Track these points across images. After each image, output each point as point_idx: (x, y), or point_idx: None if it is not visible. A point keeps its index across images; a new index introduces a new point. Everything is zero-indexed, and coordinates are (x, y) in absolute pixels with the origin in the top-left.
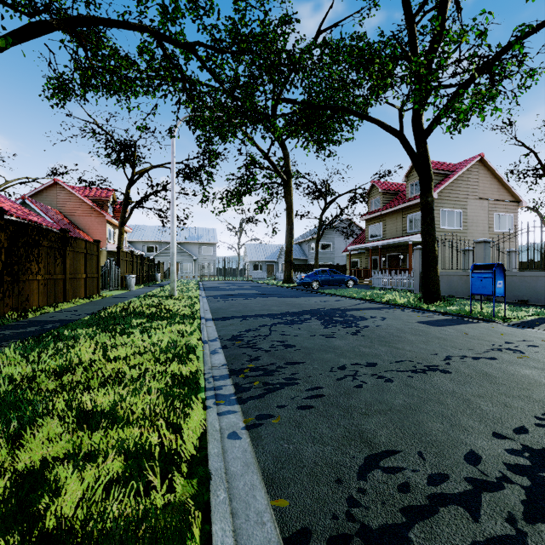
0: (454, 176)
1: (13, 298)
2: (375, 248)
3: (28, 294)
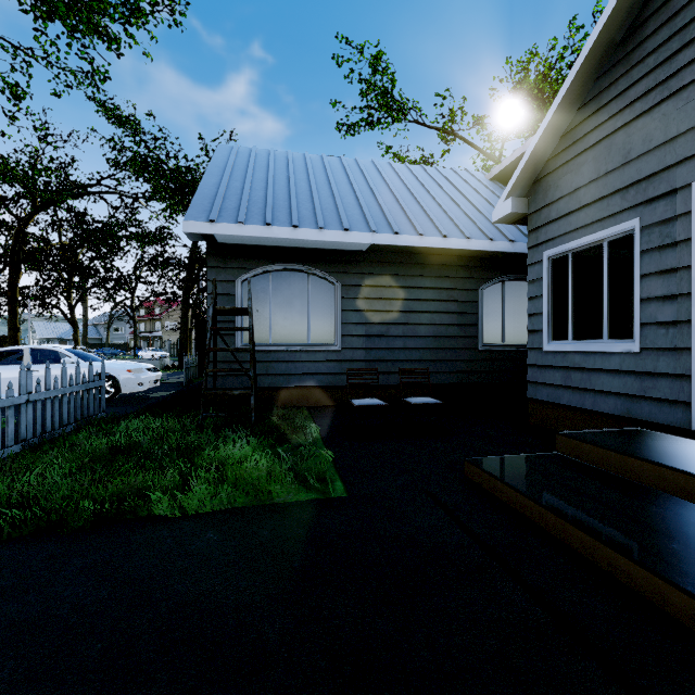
0: (172, 309)
1: None
2: (141, 336)
3: None
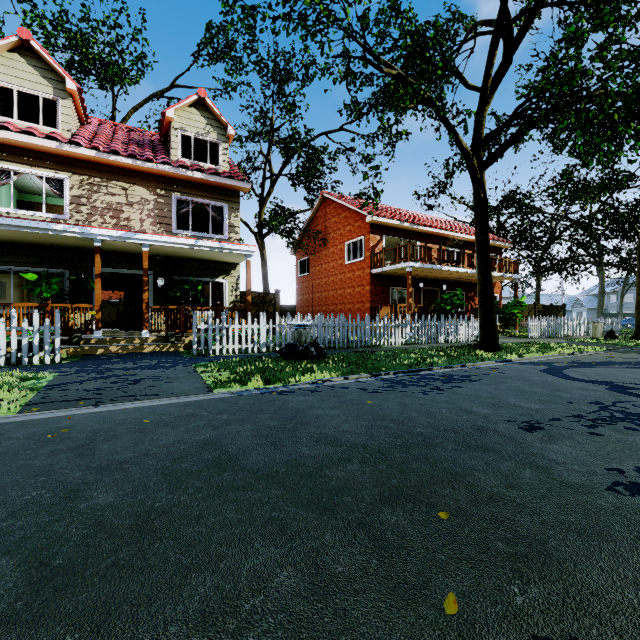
0: None
1: None
2: None
3: None
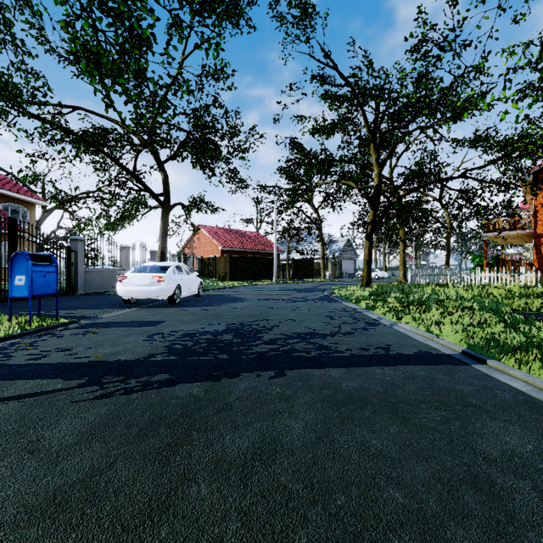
0: None
1: None
2: None
3: None
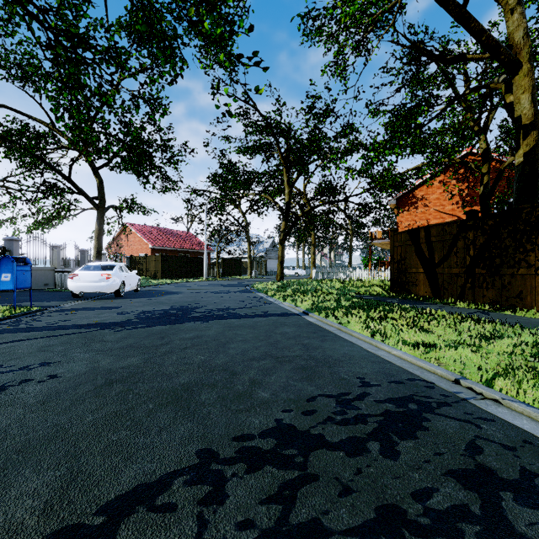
0: None
1: (493, 291)
2: None
3: (522, 290)
